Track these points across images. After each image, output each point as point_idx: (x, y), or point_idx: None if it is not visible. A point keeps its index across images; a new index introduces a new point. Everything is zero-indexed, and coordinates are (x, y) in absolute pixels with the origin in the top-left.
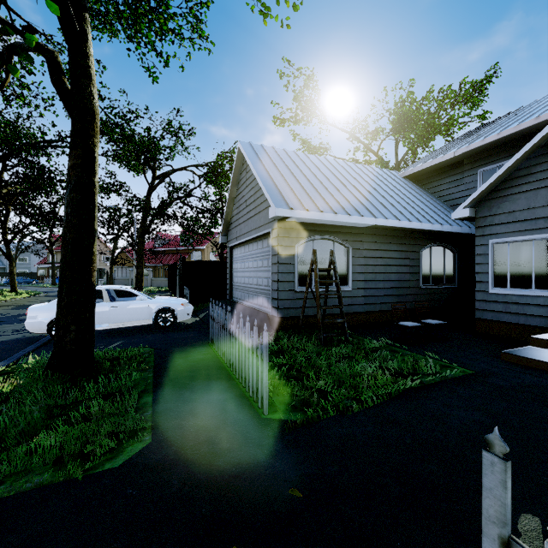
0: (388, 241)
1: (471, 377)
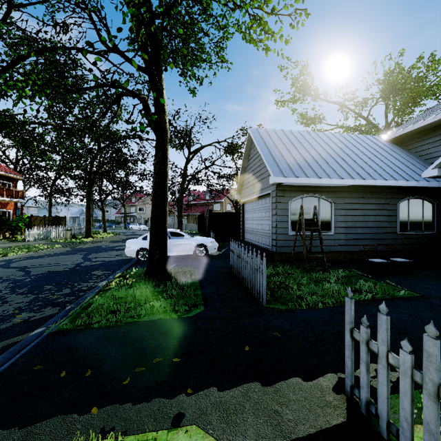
0: (366, 196)
1: (416, 298)
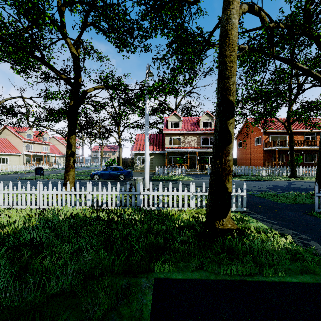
0: None
1: None
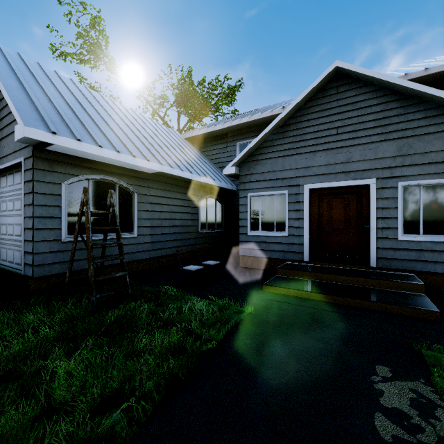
0: (173, 190)
1: (250, 317)
